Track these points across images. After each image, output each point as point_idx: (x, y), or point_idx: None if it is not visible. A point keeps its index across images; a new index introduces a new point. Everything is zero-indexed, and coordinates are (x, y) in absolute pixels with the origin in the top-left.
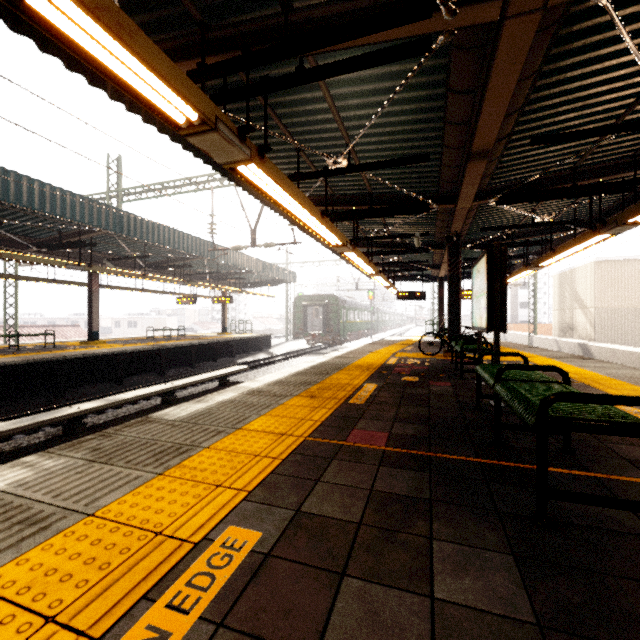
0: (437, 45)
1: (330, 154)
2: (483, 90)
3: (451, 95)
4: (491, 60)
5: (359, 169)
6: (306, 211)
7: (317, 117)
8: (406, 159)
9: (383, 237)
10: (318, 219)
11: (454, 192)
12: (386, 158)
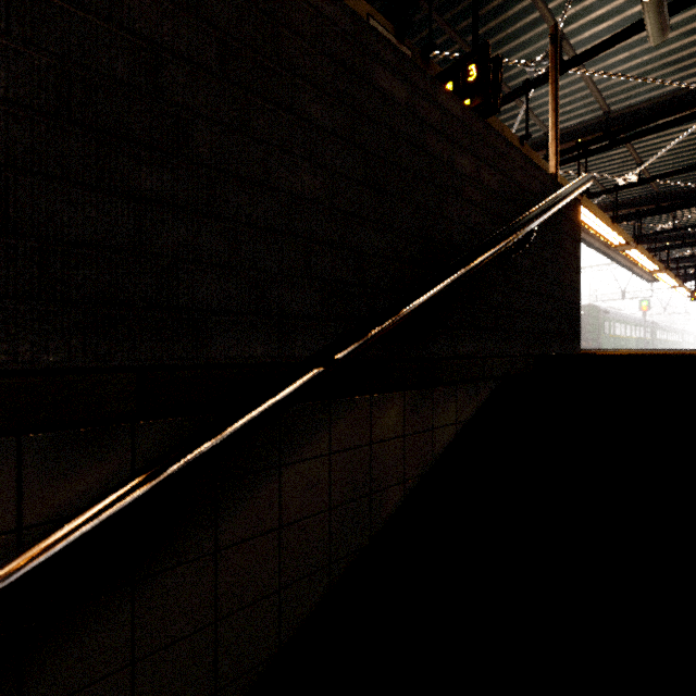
0: None
1: (618, 172)
2: None
3: None
4: None
5: (649, 181)
6: (602, 222)
7: (612, 153)
8: None
9: (671, 230)
10: (609, 226)
11: None
12: (677, 163)
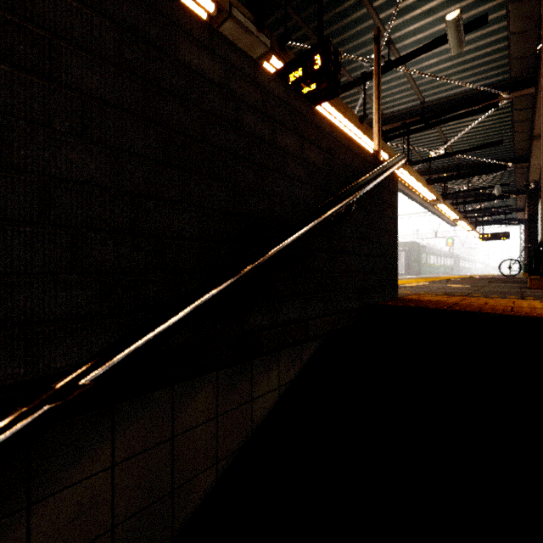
0: (501, 104)
1: (431, 147)
2: (533, 113)
3: (515, 111)
4: (534, 103)
5: (452, 155)
6: (420, 184)
7: (426, 133)
8: (485, 145)
9: (466, 191)
10: (425, 187)
11: (528, 154)
12: (471, 143)
